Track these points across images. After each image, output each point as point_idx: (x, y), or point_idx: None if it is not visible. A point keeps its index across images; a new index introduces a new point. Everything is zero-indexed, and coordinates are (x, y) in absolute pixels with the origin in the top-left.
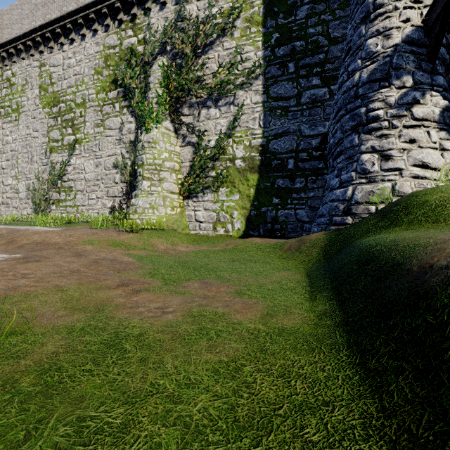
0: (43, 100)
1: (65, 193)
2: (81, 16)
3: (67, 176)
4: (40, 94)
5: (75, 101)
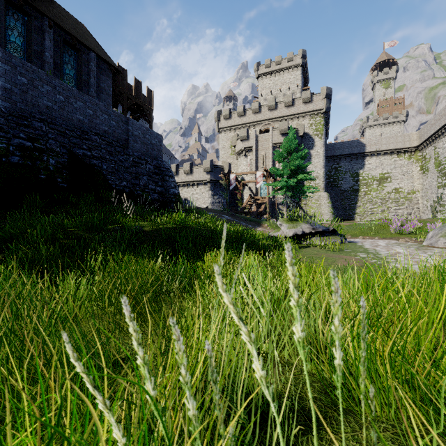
0: (435, 164)
1: (442, 207)
2: (445, 127)
3: (443, 199)
4: (434, 162)
5: (445, 164)
